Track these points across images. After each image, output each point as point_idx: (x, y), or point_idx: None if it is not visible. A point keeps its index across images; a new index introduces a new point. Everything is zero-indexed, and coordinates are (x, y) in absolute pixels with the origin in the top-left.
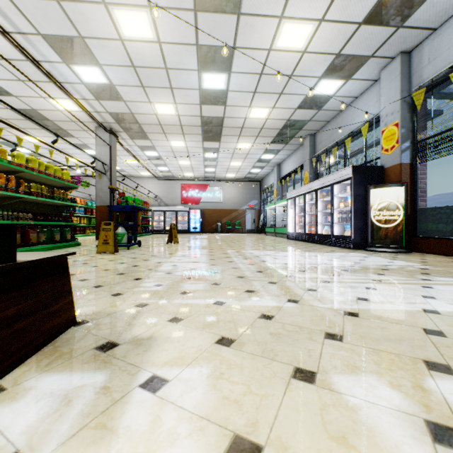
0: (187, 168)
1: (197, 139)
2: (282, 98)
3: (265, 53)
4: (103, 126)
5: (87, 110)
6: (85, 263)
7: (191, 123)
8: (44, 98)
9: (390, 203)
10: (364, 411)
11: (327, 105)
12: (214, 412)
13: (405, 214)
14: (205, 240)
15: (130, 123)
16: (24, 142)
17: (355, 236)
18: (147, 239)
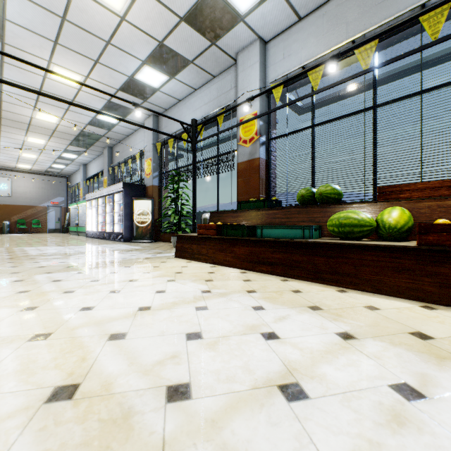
0: None
1: None
2: (69, 113)
3: (41, 77)
4: None
5: None
6: None
7: None
8: None
9: (144, 210)
10: None
11: (115, 129)
12: None
13: (153, 218)
14: None
15: None
16: None
17: (126, 232)
18: None
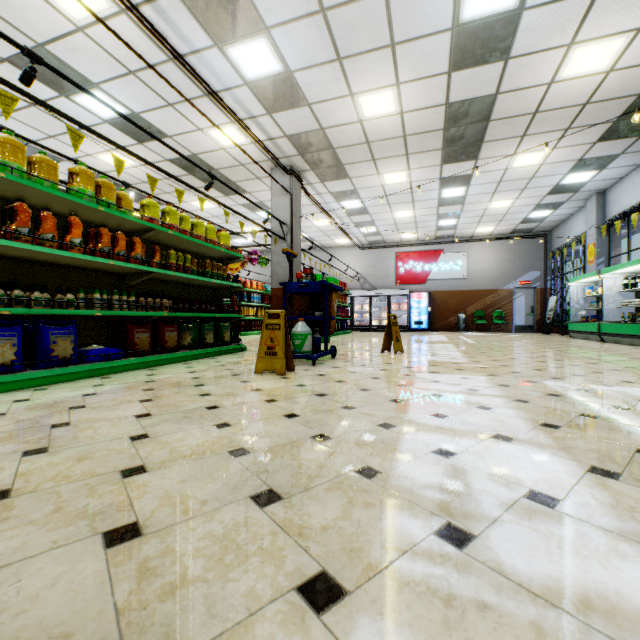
0: (407, 225)
1: (431, 161)
2: None
3: None
4: (280, 163)
5: (256, 136)
6: (214, 407)
7: (424, 126)
8: (202, 131)
9: None
10: None
11: None
12: None
13: None
14: (450, 346)
15: (319, 150)
16: (193, 211)
17: None
18: (345, 341)
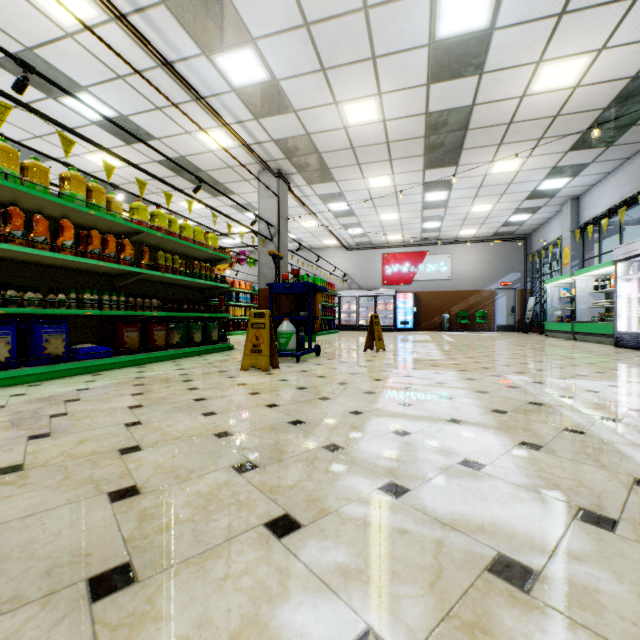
0: (393, 227)
1: (413, 166)
2: (635, 10)
3: None
4: (268, 166)
5: (244, 140)
6: (201, 399)
7: (406, 134)
8: (190, 134)
9: None
10: None
11: None
12: None
13: None
14: (431, 344)
15: (306, 155)
16: (181, 211)
17: None
18: (331, 340)
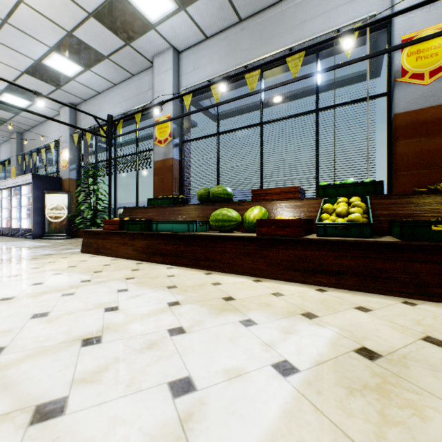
0: None
1: None
2: None
3: None
4: None
5: None
6: None
7: None
8: None
9: (59, 205)
10: None
11: (24, 113)
12: None
13: (69, 213)
14: None
15: None
16: None
17: (36, 228)
18: None
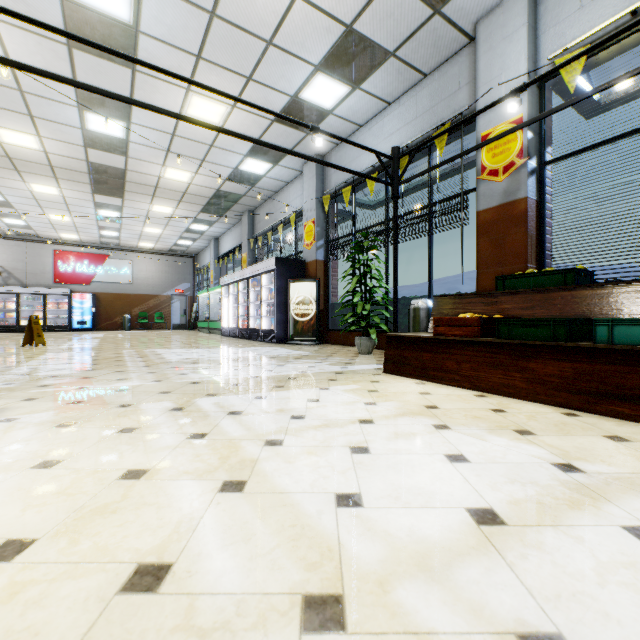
0: (67, 227)
1: (82, 188)
2: (205, 165)
3: None
4: None
5: None
6: None
7: (70, 166)
8: None
9: (306, 297)
10: (147, 409)
11: (260, 183)
12: (54, 420)
13: (318, 309)
14: (97, 340)
15: None
16: None
17: (279, 329)
18: None
